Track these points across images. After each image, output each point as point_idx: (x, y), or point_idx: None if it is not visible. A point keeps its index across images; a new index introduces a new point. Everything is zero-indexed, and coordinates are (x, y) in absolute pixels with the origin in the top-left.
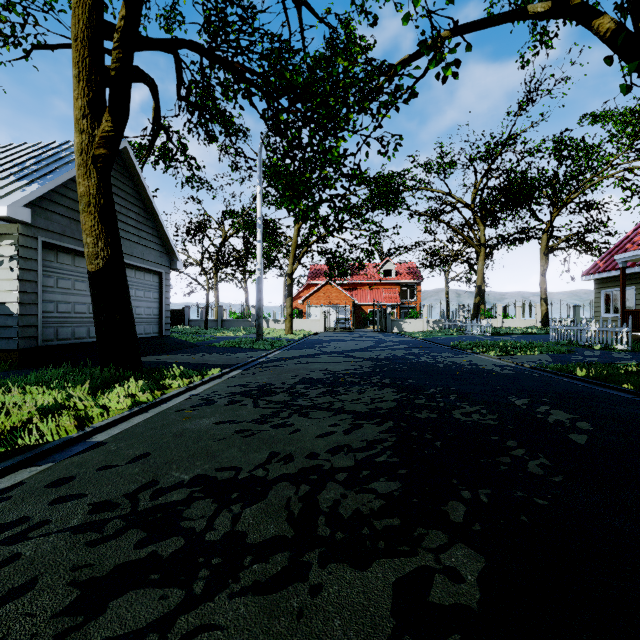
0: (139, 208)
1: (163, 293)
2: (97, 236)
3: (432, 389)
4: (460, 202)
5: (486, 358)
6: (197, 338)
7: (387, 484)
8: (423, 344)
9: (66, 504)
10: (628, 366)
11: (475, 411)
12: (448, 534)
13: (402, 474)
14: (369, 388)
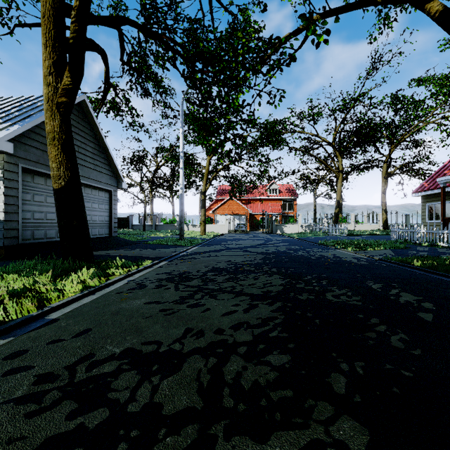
0: (94, 144)
1: (112, 205)
2: (60, 162)
3: (308, 276)
4: (324, 141)
5: (345, 252)
6: (137, 238)
7: (279, 357)
8: (299, 242)
9: (16, 375)
10: None
11: (343, 293)
12: (334, 406)
13: (291, 348)
14: (261, 275)
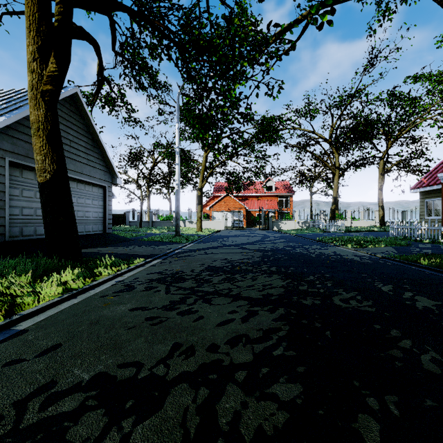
0: (88, 138)
1: (106, 201)
2: (45, 154)
3: (311, 276)
4: (321, 137)
5: (345, 249)
6: (132, 234)
7: (288, 387)
8: (296, 239)
9: None
10: None
11: (351, 297)
12: None
13: (301, 373)
14: (260, 275)
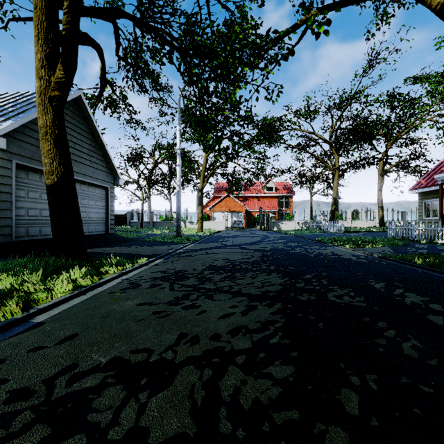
0: (91, 140)
1: (109, 202)
2: (52, 158)
3: (308, 274)
4: (321, 138)
5: (344, 249)
6: (134, 235)
7: (282, 368)
8: (296, 239)
9: None
10: None
11: (345, 294)
12: (348, 432)
13: (294, 357)
14: (259, 274)
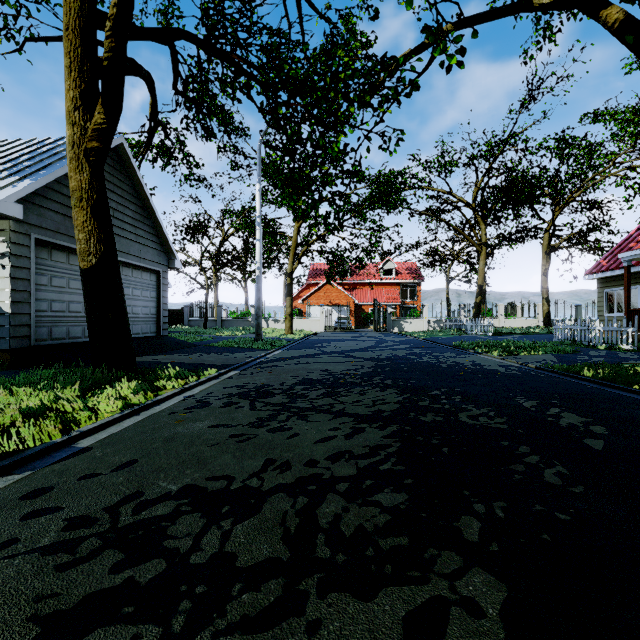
0: (136, 205)
1: (161, 292)
2: (89, 232)
3: (436, 390)
4: (461, 201)
5: (489, 358)
6: (196, 338)
7: (392, 496)
8: (424, 344)
9: (39, 519)
10: (636, 366)
11: (482, 414)
12: (463, 556)
13: (408, 484)
14: (371, 389)
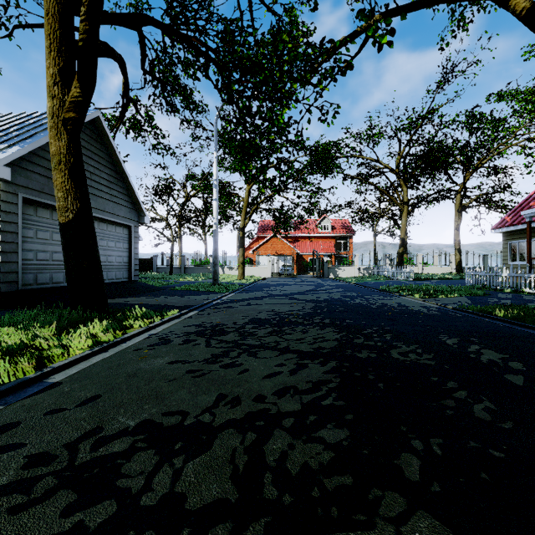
0: (111, 170)
1: (132, 244)
2: (67, 191)
3: (369, 329)
4: (386, 167)
5: (412, 300)
6: (162, 282)
7: (335, 432)
8: (356, 288)
9: (1, 456)
10: None
11: (411, 350)
12: (406, 497)
13: (349, 420)
14: (312, 328)
